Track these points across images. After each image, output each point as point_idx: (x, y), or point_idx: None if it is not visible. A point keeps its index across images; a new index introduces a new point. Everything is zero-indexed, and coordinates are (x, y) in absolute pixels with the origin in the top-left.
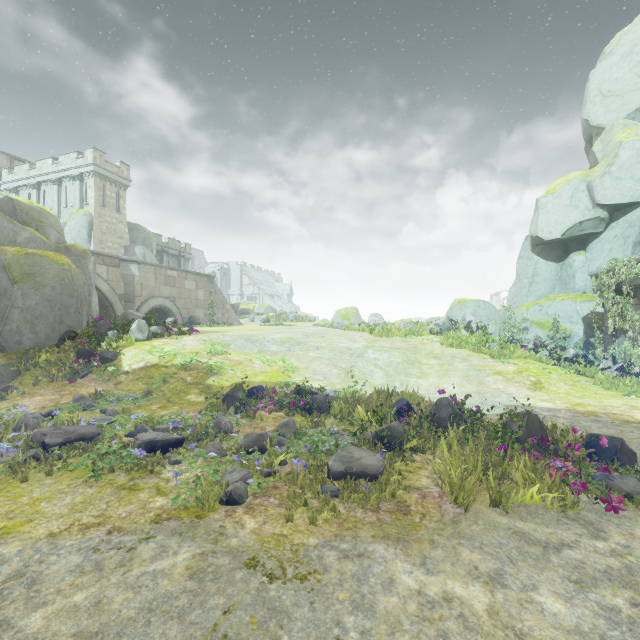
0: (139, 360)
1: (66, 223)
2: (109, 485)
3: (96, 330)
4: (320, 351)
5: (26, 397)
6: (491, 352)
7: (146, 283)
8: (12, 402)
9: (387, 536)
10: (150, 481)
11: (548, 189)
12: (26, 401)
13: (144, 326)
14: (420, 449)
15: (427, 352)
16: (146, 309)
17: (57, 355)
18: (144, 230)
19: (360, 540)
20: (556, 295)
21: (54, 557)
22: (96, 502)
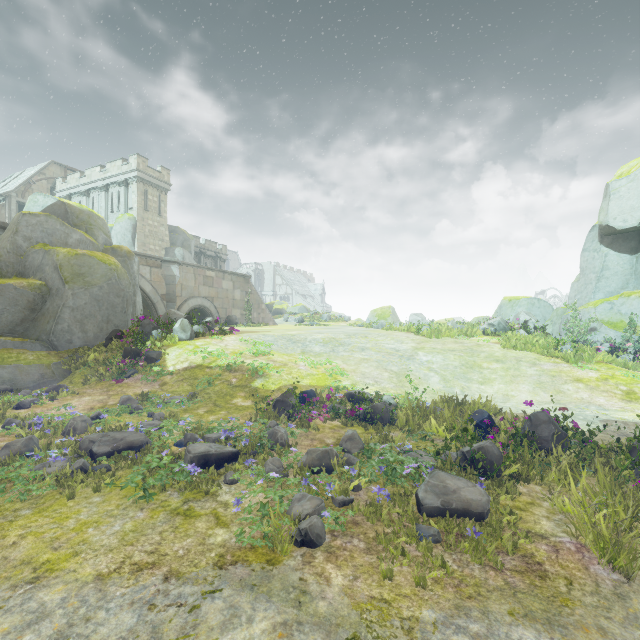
0: (183, 360)
1: (112, 227)
2: (161, 508)
3: (141, 329)
4: (366, 352)
5: (76, 397)
6: (565, 356)
7: (186, 283)
8: (62, 402)
9: (530, 614)
10: (206, 505)
11: (620, 172)
12: (75, 401)
13: (187, 325)
14: (522, 477)
15: (486, 355)
16: (186, 309)
17: (105, 354)
18: (183, 232)
19: (494, 618)
20: (631, 291)
21: (102, 613)
22: (148, 531)
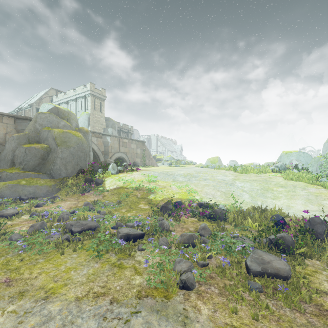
0: (113, 184)
1: (79, 119)
2: (106, 262)
3: (93, 168)
4: (207, 181)
5: (63, 202)
6: (323, 184)
7: (113, 145)
8: (57, 204)
9: None
10: (129, 262)
11: None
12: (63, 204)
13: (115, 166)
14: (307, 255)
15: (275, 183)
16: (113, 158)
17: (76, 181)
18: (112, 120)
19: None
20: None
21: (79, 320)
22: (100, 275)
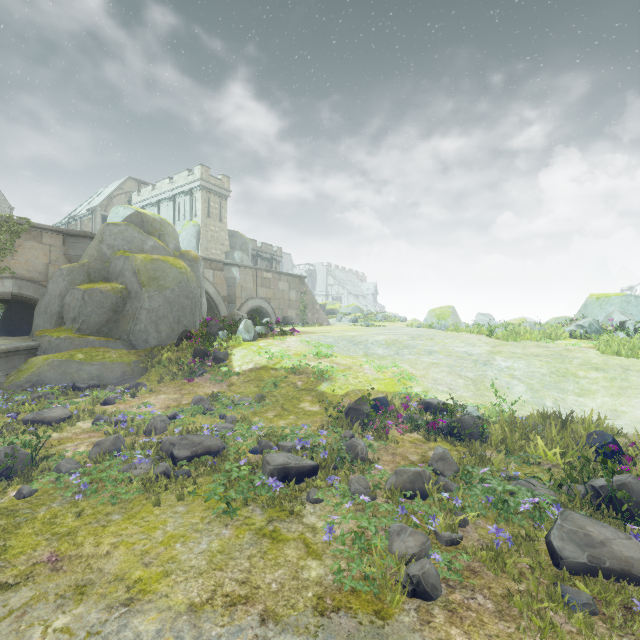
0: (248, 361)
1: (179, 234)
2: (246, 526)
3: (208, 330)
4: (434, 356)
5: (153, 394)
6: None
7: (245, 285)
8: (142, 399)
9: None
10: (292, 527)
11: None
12: (153, 399)
13: (250, 326)
14: None
15: (581, 361)
16: (245, 310)
17: (176, 353)
18: (241, 236)
19: None
20: None
21: None
22: (236, 554)
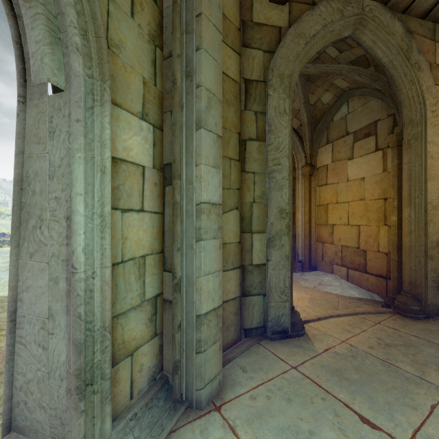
0: None
1: None
2: None
3: None
4: None
5: None
6: None
7: None
8: None
9: None
10: None
11: None
12: None
13: None
14: None
15: None
16: None
17: None
18: None
19: None
20: None
21: None
22: None
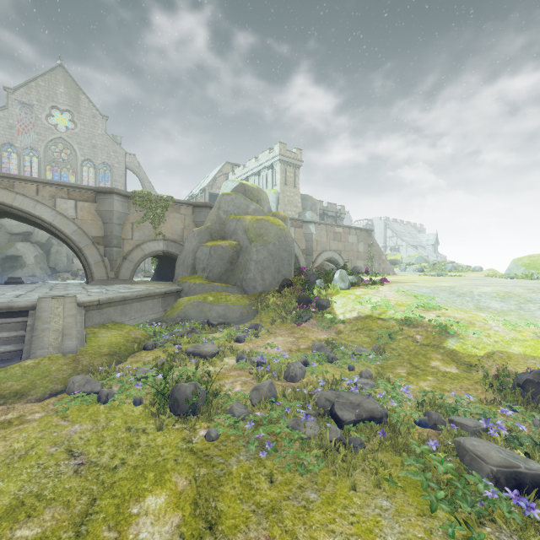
0: (350, 309)
1: None
2: None
3: (306, 279)
4: None
5: (271, 335)
6: None
7: (320, 239)
8: (264, 339)
9: None
10: None
11: None
12: (273, 340)
13: (345, 276)
14: None
15: None
16: (320, 261)
17: (279, 299)
18: (311, 198)
19: None
20: None
21: None
22: None
